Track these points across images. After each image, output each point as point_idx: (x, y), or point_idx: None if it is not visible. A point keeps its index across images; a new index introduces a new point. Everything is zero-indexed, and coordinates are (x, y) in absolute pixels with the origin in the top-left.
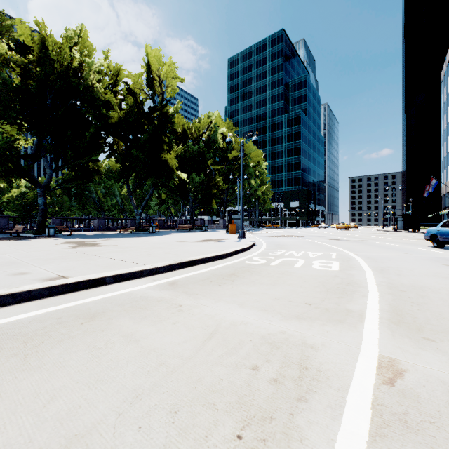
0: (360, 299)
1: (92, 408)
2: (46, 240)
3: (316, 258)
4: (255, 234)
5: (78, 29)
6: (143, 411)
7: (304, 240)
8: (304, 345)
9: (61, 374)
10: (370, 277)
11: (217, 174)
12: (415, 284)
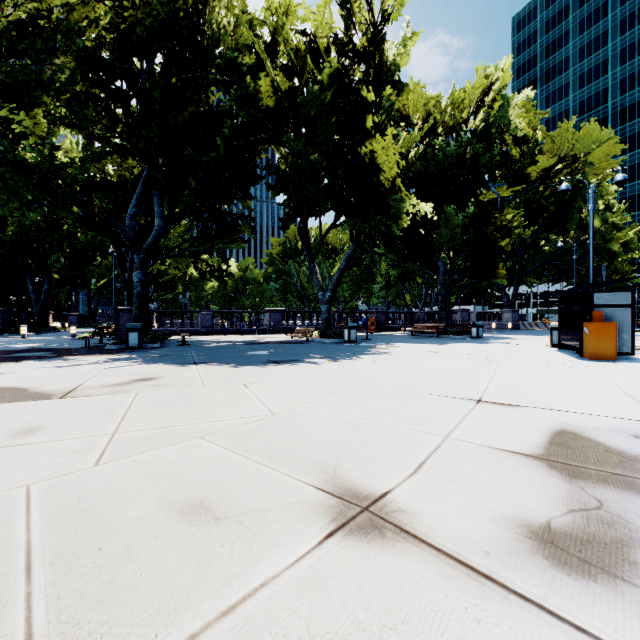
0: None
1: None
2: (2, 374)
3: None
4: None
5: None
6: None
7: None
8: None
9: None
10: None
11: None
12: None
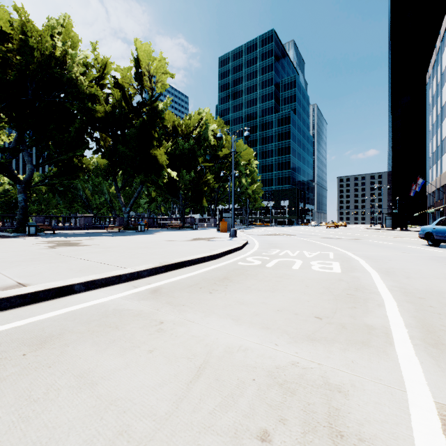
0: (378, 309)
1: None
2: (24, 240)
3: (314, 258)
4: (247, 233)
5: (62, 17)
6: None
7: (296, 239)
8: (327, 387)
9: None
10: (378, 280)
11: (207, 172)
12: (431, 289)
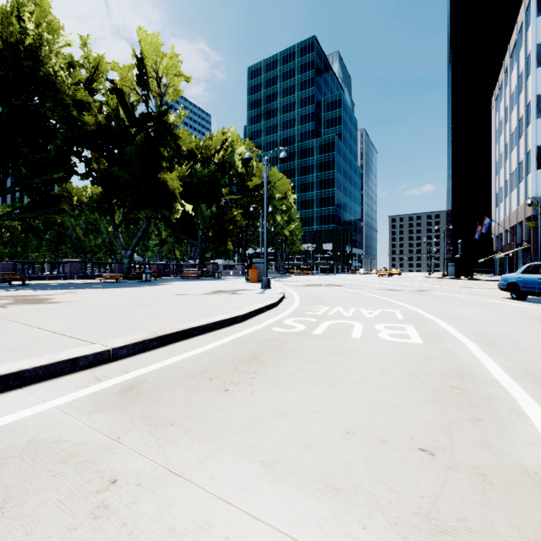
0: (520, 423)
1: None
2: None
3: (377, 319)
4: (283, 283)
5: None
6: None
7: (346, 291)
8: None
9: None
10: (484, 357)
11: (234, 207)
12: None
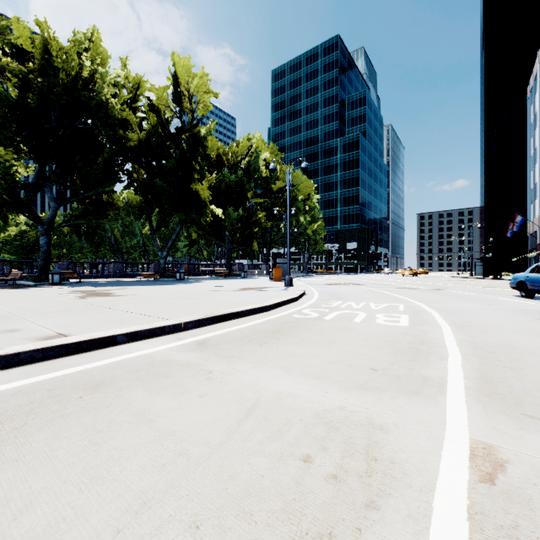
0: (439, 362)
1: (81, 522)
2: (49, 289)
3: (380, 311)
4: (305, 282)
5: (90, 31)
6: (152, 526)
7: (364, 289)
8: (370, 426)
9: (44, 470)
10: (449, 334)
11: (258, 209)
12: (505, 343)
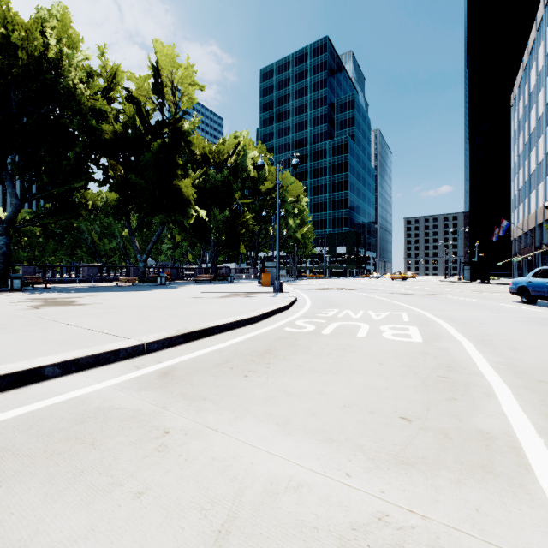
0: (488, 402)
1: None
2: (2, 297)
3: (383, 321)
4: (295, 286)
5: (58, 9)
6: None
7: (358, 295)
8: None
9: None
10: (475, 354)
11: (246, 211)
12: None
